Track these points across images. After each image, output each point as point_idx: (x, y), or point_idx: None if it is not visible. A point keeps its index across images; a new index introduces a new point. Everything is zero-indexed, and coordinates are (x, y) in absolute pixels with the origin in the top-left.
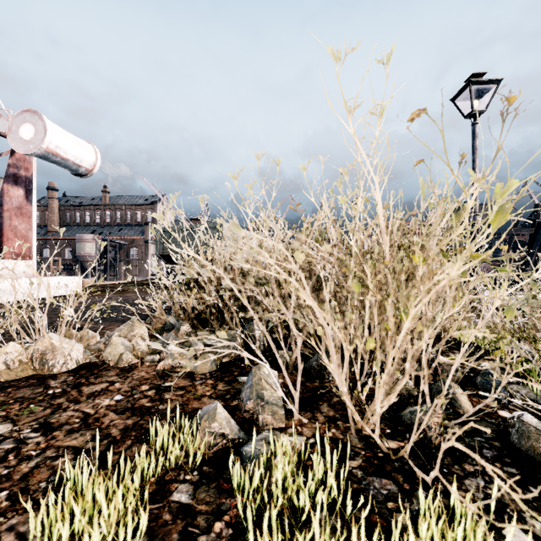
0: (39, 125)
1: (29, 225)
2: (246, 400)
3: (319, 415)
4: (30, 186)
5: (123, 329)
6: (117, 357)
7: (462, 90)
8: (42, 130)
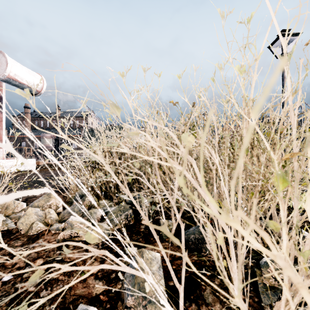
0: (3, 60)
1: (0, 126)
2: (127, 294)
3: (204, 309)
4: (1, 101)
5: (41, 200)
6: (29, 225)
7: (276, 40)
8: (5, 63)
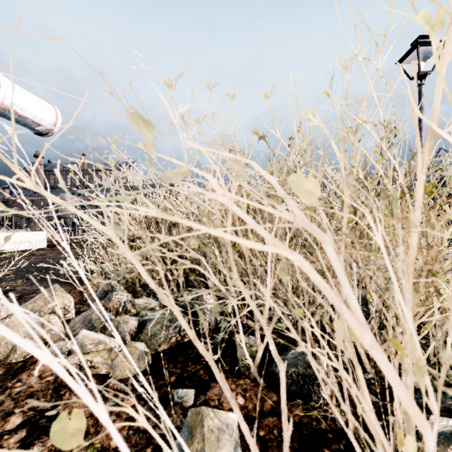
0: None
1: None
2: None
3: None
4: None
5: (39, 299)
6: (11, 346)
7: (409, 52)
8: None
